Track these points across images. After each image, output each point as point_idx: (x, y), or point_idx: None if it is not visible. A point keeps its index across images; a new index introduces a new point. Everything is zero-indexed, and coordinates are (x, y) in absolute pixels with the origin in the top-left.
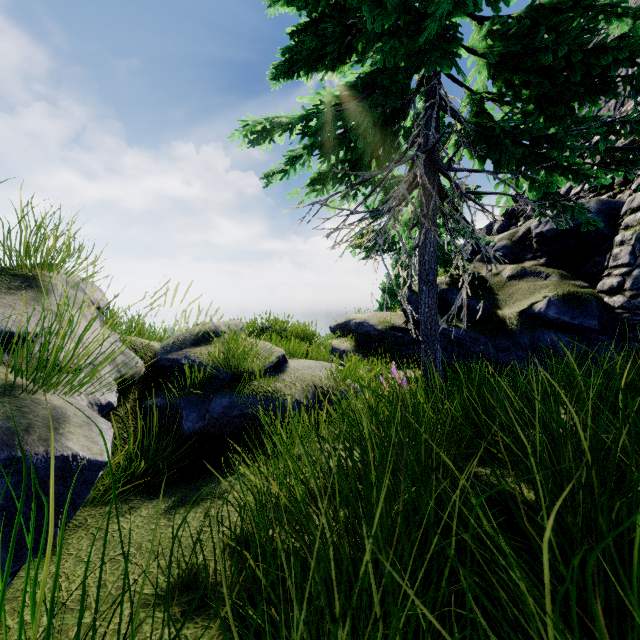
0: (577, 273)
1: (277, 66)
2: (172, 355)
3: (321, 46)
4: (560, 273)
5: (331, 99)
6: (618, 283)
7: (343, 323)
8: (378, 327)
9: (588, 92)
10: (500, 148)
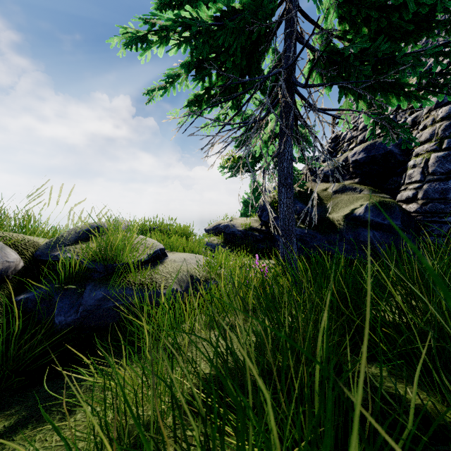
0: (381, 189)
1: None
2: (53, 250)
3: None
4: (370, 188)
5: (203, 18)
6: (413, 194)
7: (215, 226)
8: (241, 228)
9: (415, 29)
10: (348, 68)
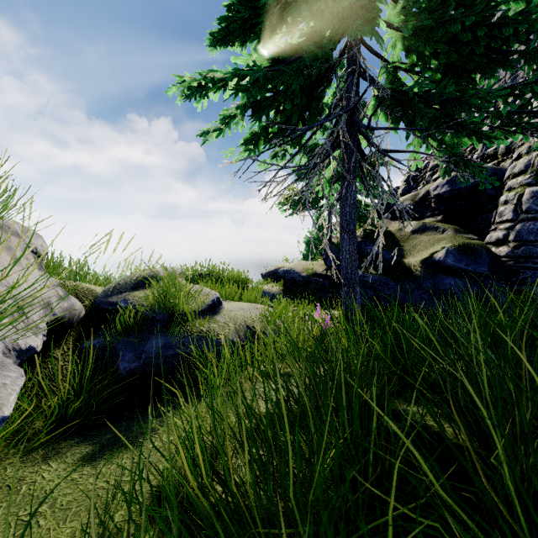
0: (468, 228)
1: (212, 33)
2: (112, 298)
3: (252, 16)
4: (454, 228)
5: (261, 61)
6: (503, 236)
7: (273, 271)
8: (303, 274)
9: (489, 63)
10: (413, 110)
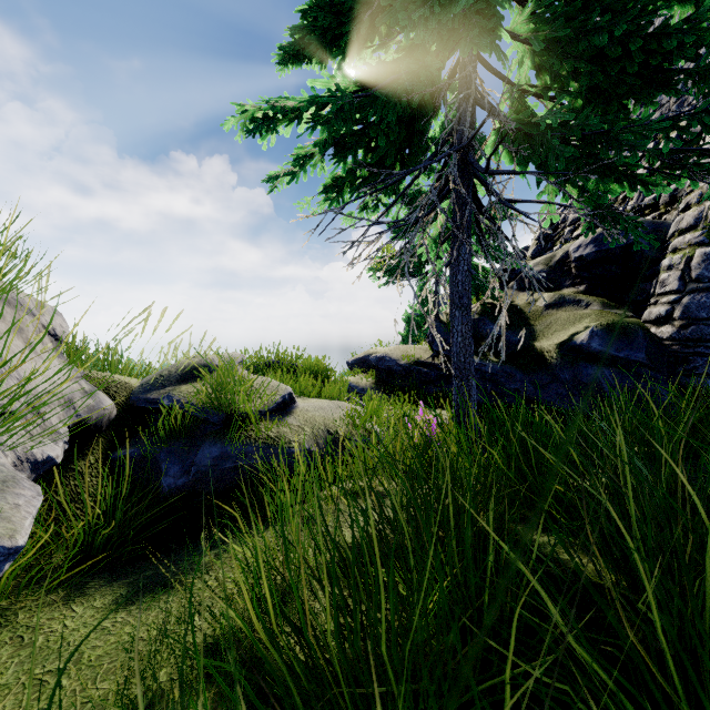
0: (620, 301)
1: (283, 48)
2: (152, 394)
3: (335, 25)
4: (602, 301)
5: (347, 85)
6: (666, 312)
7: (362, 358)
8: (401, 362)
9: (645, 86)
10: (546, 147)
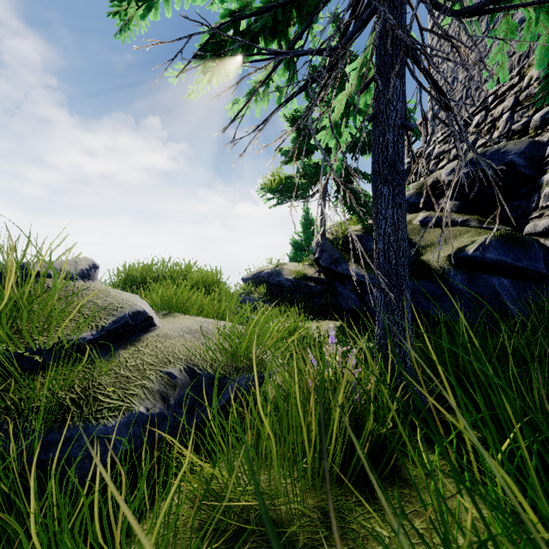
0: (493, 219)
1: None
2: None
3: None
4: (478, 218)
5: None
6: None
7: (255, 274)
8: (290, 277)
9: None
10: None
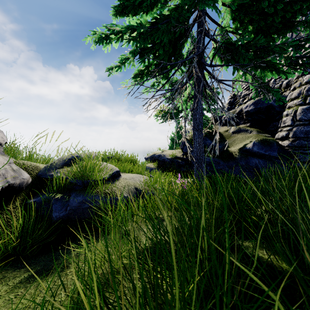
0: (264, 130)
1: (114, 7)
2: (50, 171)
3: None
4: (257, 130)
5: (144, 23)
6: (286, 134)
7: (151, 155)
8: (169, 157)
9: (283, 27)
10: (238, 54)
